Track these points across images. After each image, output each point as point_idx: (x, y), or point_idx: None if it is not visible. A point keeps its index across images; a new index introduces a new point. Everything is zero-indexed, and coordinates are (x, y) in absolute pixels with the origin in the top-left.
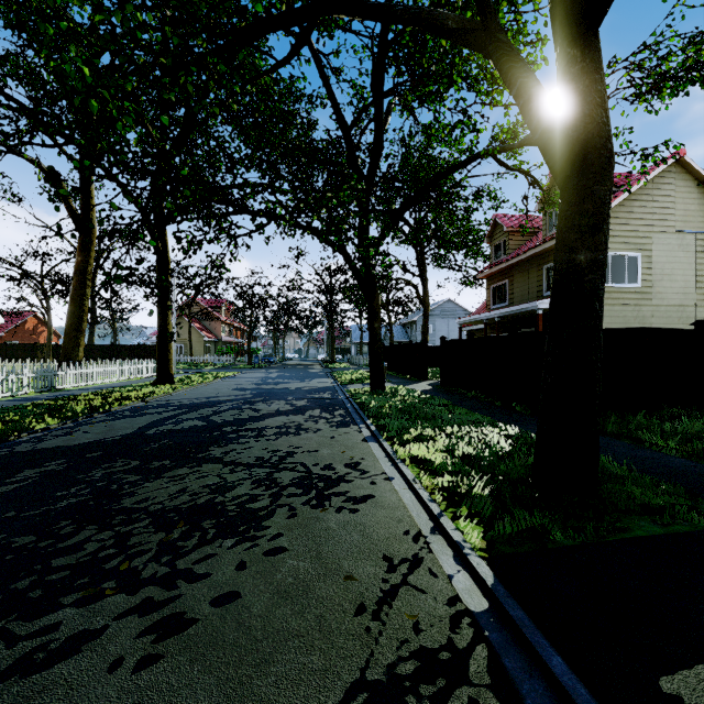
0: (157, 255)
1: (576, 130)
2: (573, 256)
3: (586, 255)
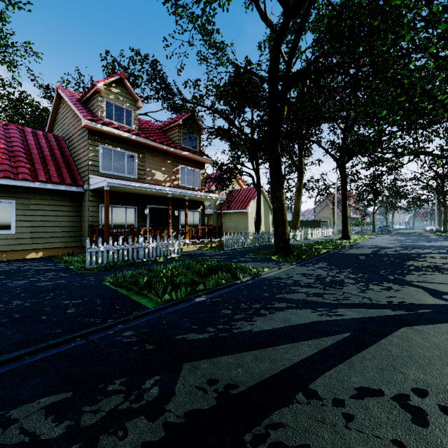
0: (342, 180)
1: None
2: None
3: None
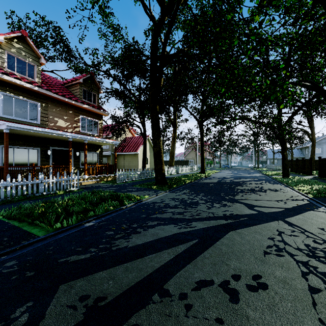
0: (200, 133)
1: None
2: None
3: None
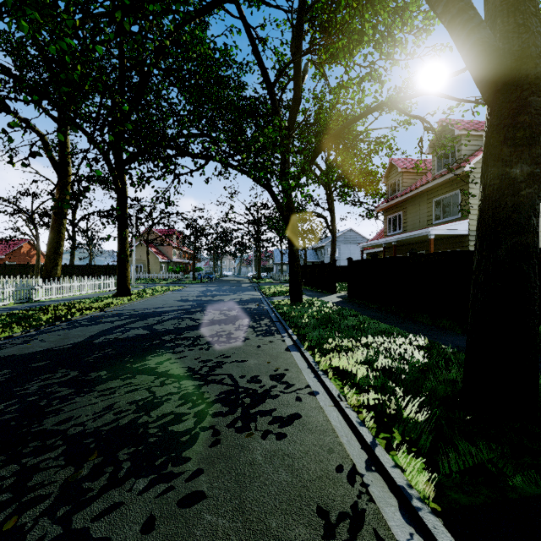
0: (117, 192)
1: (508, 42)
2: (507, 170)
3: (523, 168)
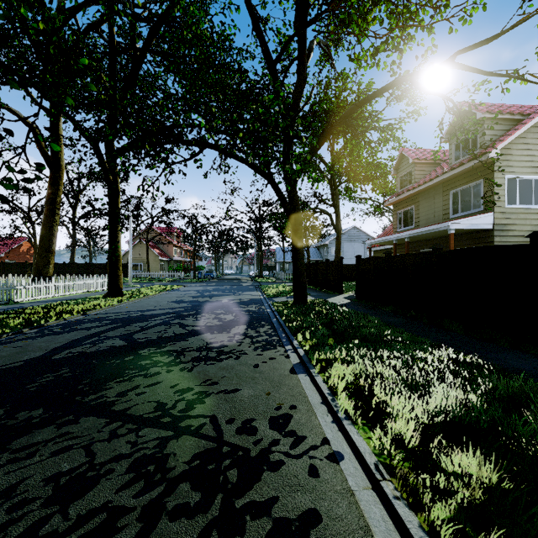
0: (108, 185)
1: None
2: None
3: None
